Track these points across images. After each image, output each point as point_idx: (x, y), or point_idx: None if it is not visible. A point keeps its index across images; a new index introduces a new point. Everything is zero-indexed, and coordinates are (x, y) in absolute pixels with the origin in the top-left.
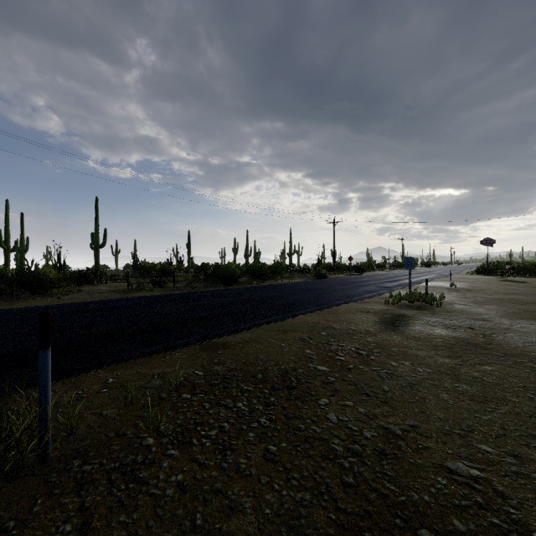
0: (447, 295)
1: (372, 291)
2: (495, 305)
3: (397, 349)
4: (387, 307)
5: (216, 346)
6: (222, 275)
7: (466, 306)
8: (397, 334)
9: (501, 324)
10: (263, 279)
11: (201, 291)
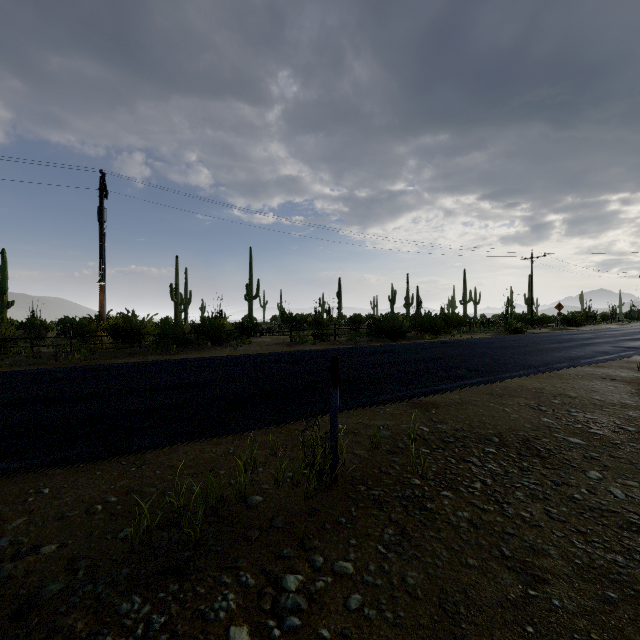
0: None
1: (607, 352)
2: None
3: None
4: None
5: (425, 405)
6: (387, 328)
7: None
8: None
9: None
10: (436, 333)
11: (368, 346)
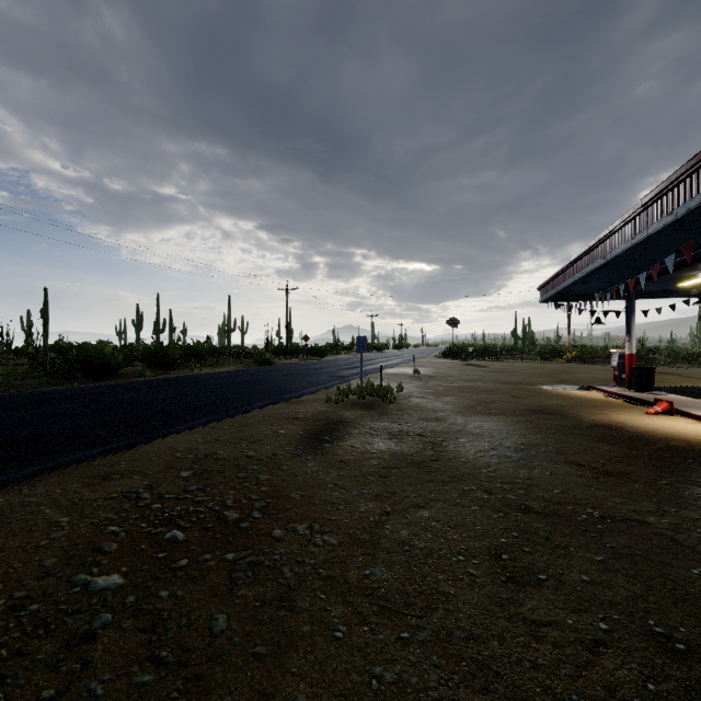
0: (407, 385)
1: (320, 382)
2: (454, 396)
3: (301, 493)
4: (327, 408)
5: None
6: (84, 362)
7: (423, 399)
8: (316, 459)
9: (455, 424)
10: (168, 368)
11: (20, 395)
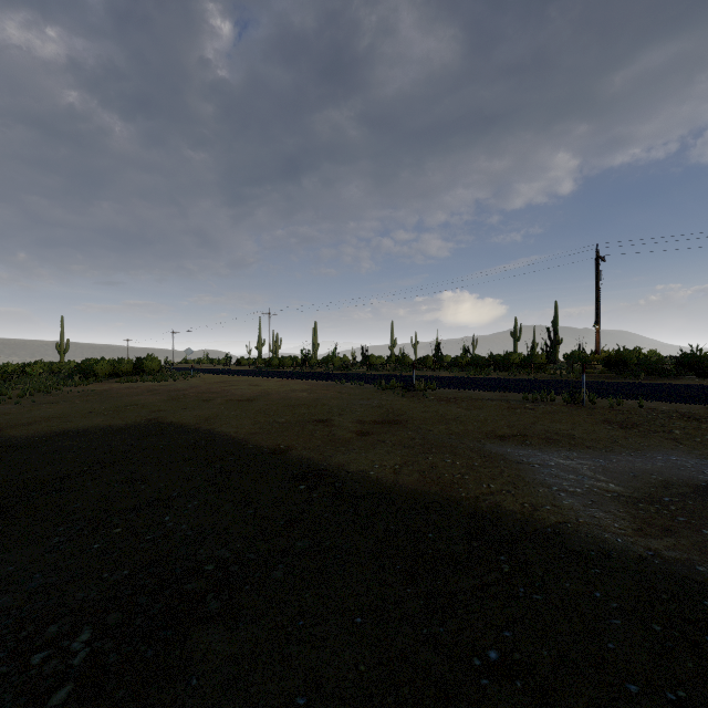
0: None
1: None
2: None
3: None
4: None
5: None
6: None
7: None
8: None
9: None
10: None
11: None
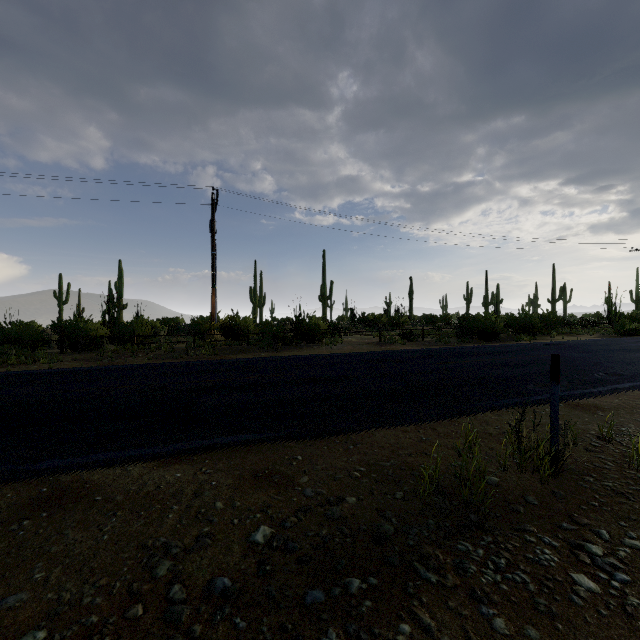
0: None
1: None
2: None
3: None
4: None
5: (585, 407)
6: (478, 328)
7: None
8: None
9: None
10: (532, 334)
11: (465, 347)
